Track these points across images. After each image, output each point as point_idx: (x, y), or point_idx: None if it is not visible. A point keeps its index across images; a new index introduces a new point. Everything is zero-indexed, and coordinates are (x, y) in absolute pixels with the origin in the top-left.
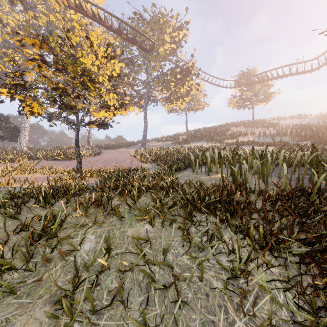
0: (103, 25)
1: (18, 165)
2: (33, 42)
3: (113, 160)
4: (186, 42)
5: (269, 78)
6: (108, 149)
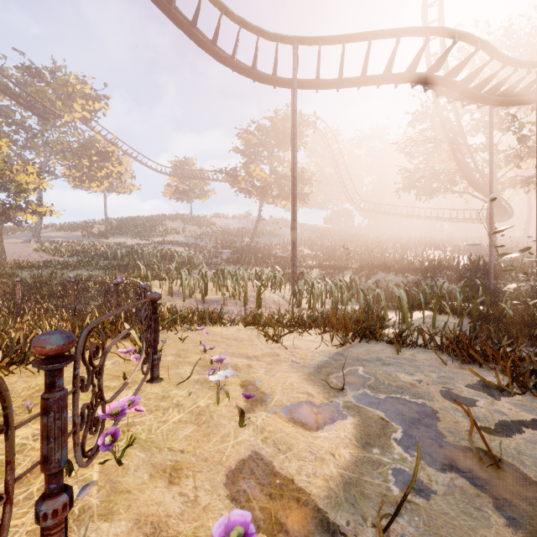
0: None
1: None
2: None
3: (10, 254)
4: (105, 114)
5: (202, 178)
6: None
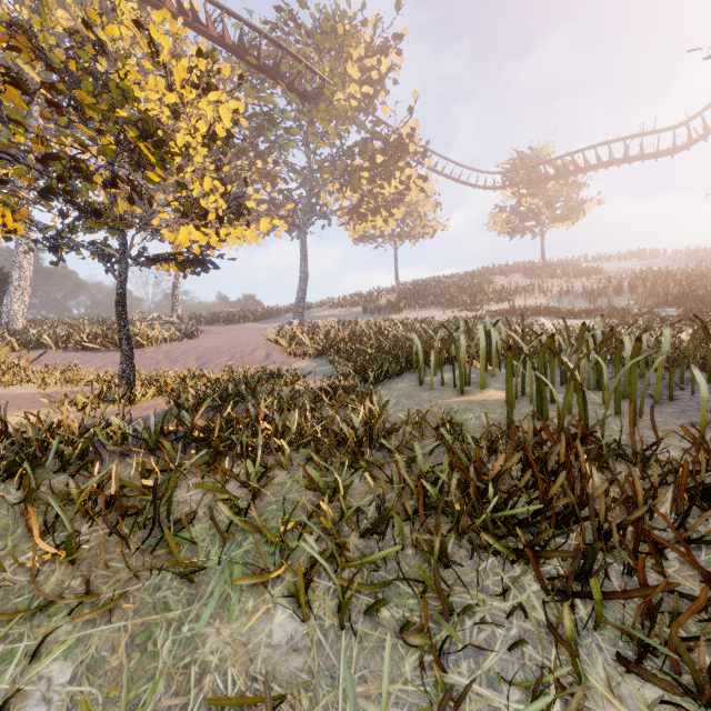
0: (204, 34)
1: None
2: None
3: (225, 350)
4: (396, 81)
5: (578, 168)
6: (217, 325)
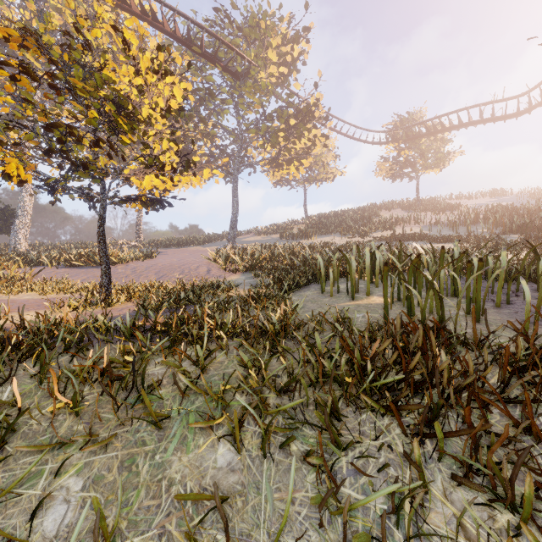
0: (161, 30)
1: (1, 277)
2: (4, 33)
3: (176, 267)
4: (305, 63)
5: (445, 128)
6: (170, 248)
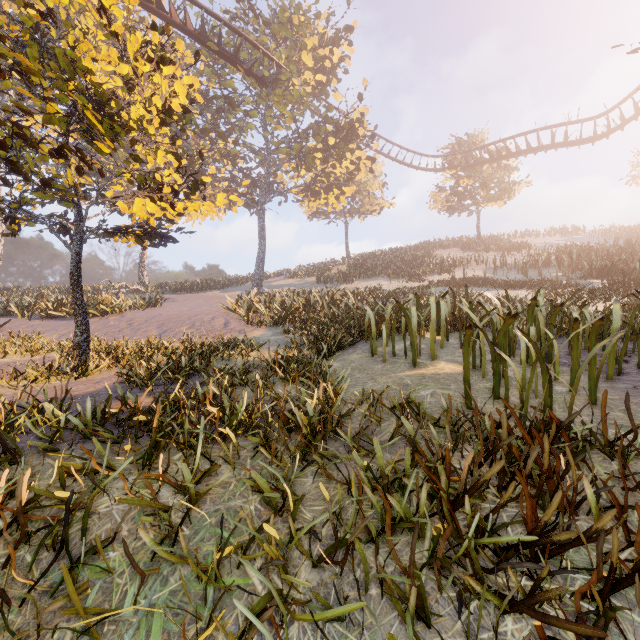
0: (167, 20)
1: None
2: None
3: (186, 318)
4: (346, 71)
5: (510, 153)
6: (181, 293)
